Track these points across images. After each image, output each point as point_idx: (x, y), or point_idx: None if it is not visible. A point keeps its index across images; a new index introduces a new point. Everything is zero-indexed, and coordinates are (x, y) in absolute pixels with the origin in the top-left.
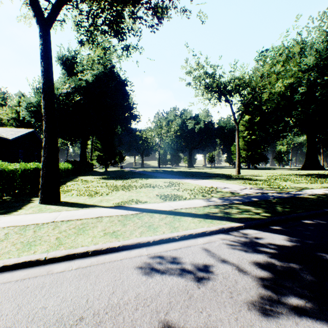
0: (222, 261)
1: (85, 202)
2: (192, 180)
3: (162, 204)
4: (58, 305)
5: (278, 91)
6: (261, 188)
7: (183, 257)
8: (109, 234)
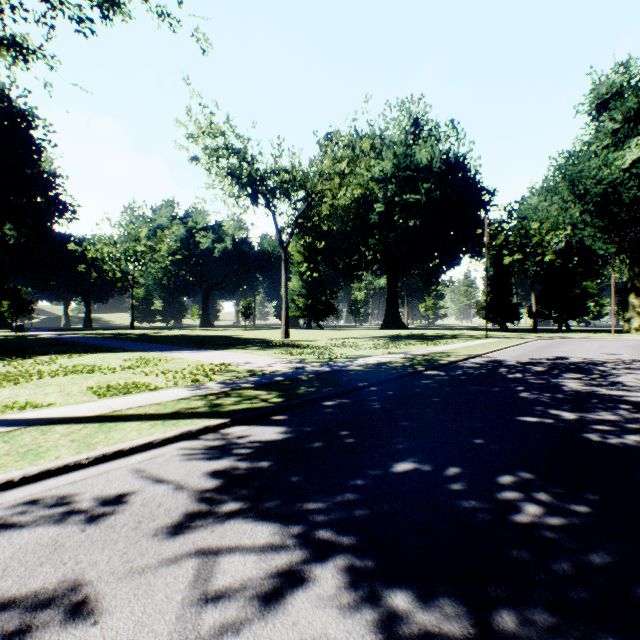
0: (157, 481)
1: None
2: (193, 352)
3: (89, 404)
4: None
5: (342, 205)
6: (303, 361)
7: (82, 492)
8: None
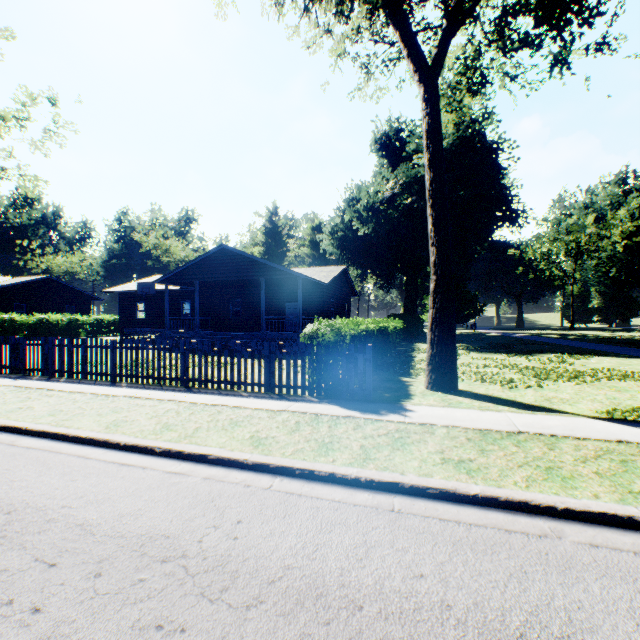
0: None
1: (513, 398)
2: None
3: None
4: None
5: None
6: None
7: None
8: None
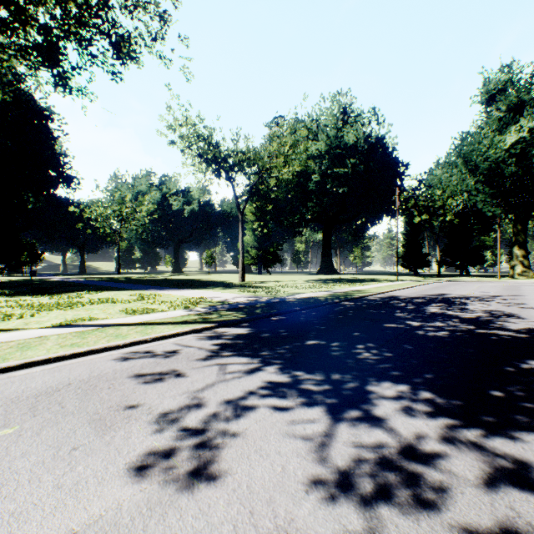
0: (188, 347)
1: None
2: (176, 290)
3: (130, 318)
4: (42, 384)
5: (286, 179)
6: (257, 296)
7: (155, 350)
8: (69, 346)
